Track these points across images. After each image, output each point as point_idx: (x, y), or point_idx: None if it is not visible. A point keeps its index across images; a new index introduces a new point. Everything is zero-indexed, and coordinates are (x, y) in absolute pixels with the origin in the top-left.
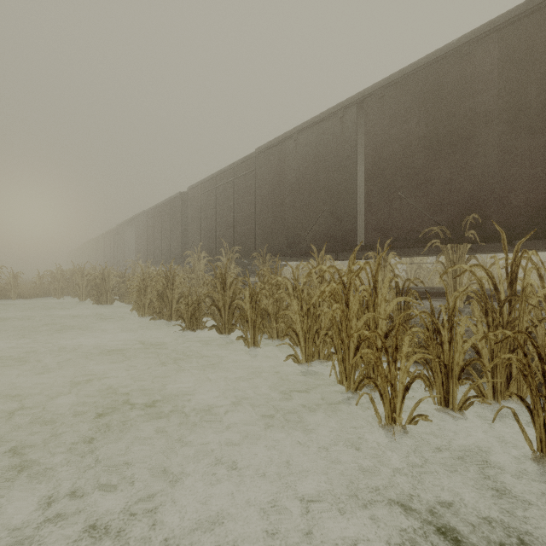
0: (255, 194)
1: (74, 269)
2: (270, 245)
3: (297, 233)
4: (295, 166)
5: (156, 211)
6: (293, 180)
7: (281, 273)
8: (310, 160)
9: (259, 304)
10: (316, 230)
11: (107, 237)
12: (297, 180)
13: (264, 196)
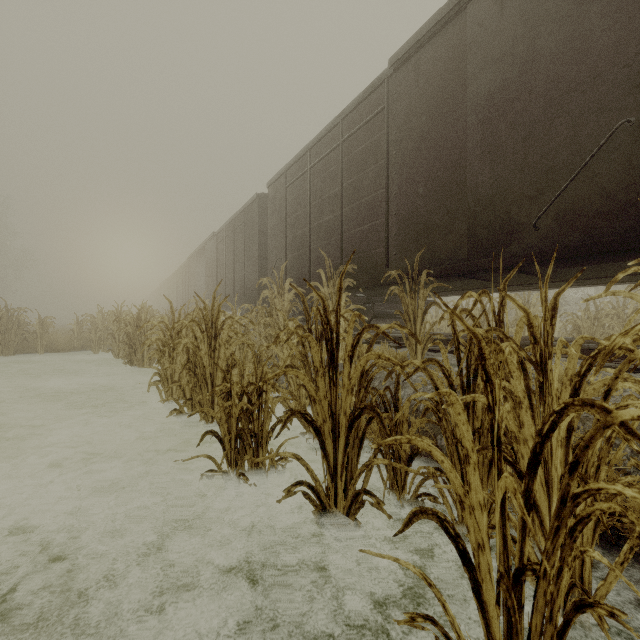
0: (387, 156)
1: (109, 311)
2: (422, 254)
3: (504, 214)
4: (498, 52)
5: (228, 230)
6: (493, 87)
7: (557, 303)
8: (551, 14)
9: (568, 489)
10: (575, 194)
11: (180, 275)
12: (504, 83)
13: (409, 153)
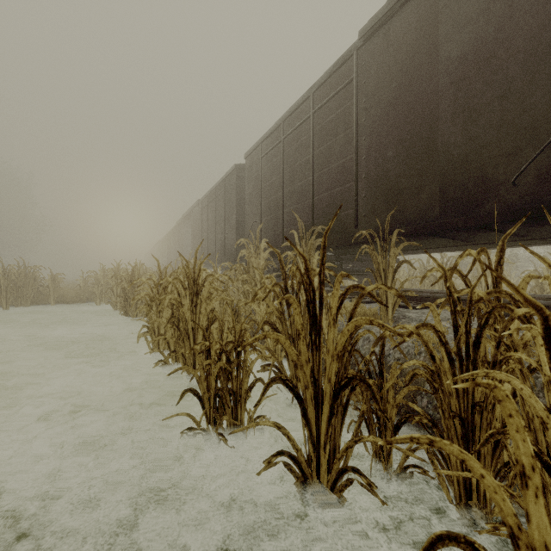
0: (356, 123)
1: (109, 268)
2: (392, 214)
3: (479, 172)
4: (472, 12)
5: (210, 197)
6: (466, 48)
7: None
8: None
9: None
10: None
11: (170, 237)
12: (479, 43)
13: (378, 119)
